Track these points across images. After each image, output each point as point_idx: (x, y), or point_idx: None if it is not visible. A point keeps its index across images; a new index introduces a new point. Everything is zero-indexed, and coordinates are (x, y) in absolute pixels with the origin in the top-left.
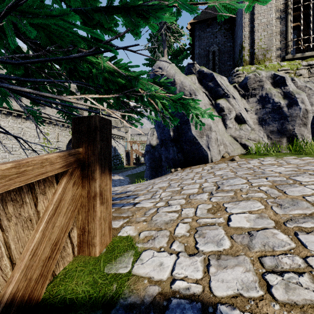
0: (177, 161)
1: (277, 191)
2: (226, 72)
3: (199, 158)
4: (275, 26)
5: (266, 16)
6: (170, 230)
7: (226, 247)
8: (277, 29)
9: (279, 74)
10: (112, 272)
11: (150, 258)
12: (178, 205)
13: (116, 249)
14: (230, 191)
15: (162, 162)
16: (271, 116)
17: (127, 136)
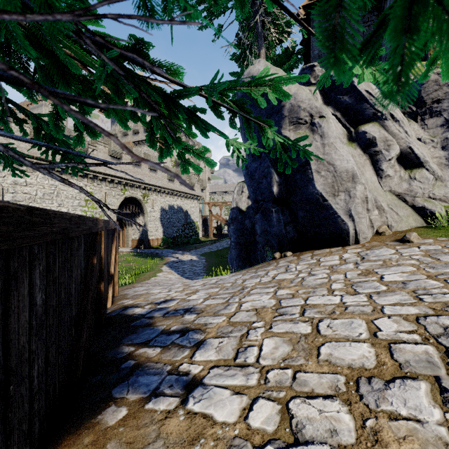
0: (285, 238)
1: None
2: None
3: (329, 235)
4: None
5: None
6: None
7: None
8: None
9: None
10: None
11: None
12: (332, 448)
13: None
14: None
15: (256, 236)
16: None
17: (205, 195)
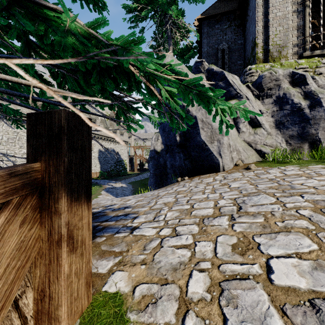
0: (184, 169)
1: None
2: (237, 72)
3: (209, 166)
4: (291, 20)
5: (281, 9)
6: (181, 286)
7: None
8: (294, 23)
9: (299, 72)
10: None
11: None
12: (189, 235)
13: (95, 323)
14: (257, 215)
15: (167, 169)
16: (290, 119)
17: (131, 140)
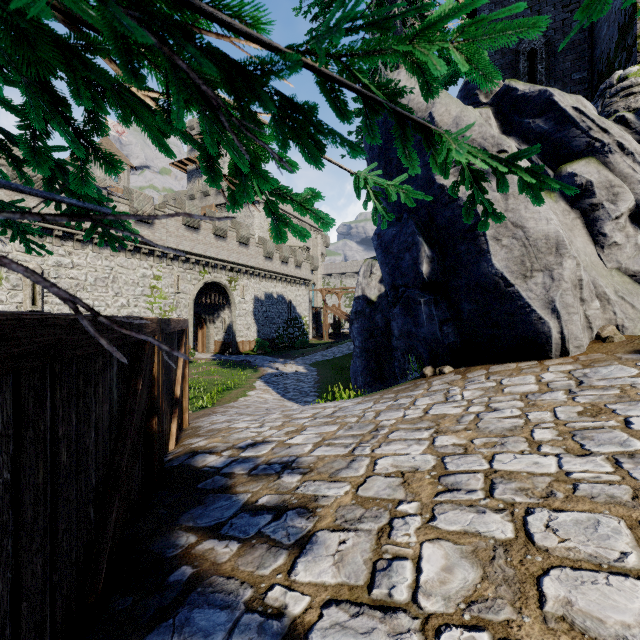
0: (440, 345)
1: None
2: None
3: (515, 342)
4: None
5: None
6: None
7: None
8: None
9: None
10: None
11: None
12: None
13: None
14: None
15: (392, 338)
16: None
17: (316, 278)
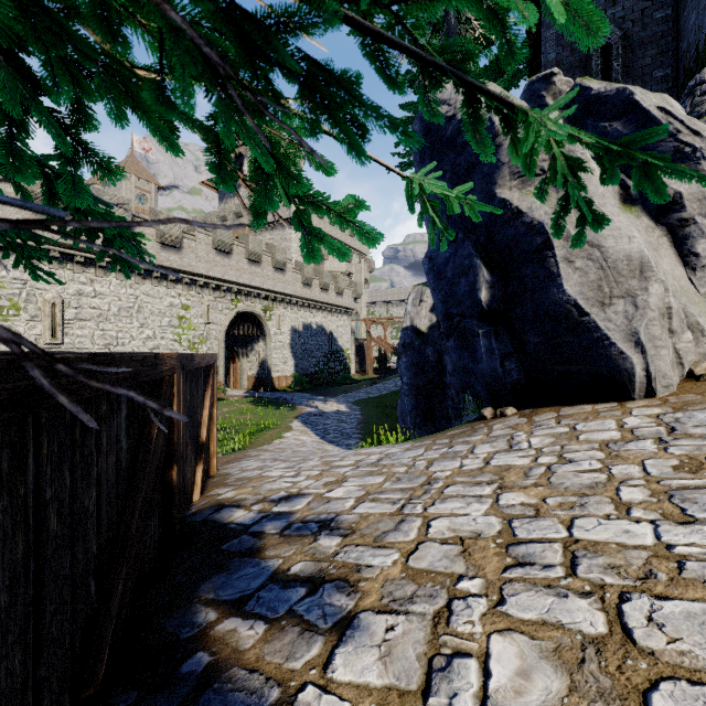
0: (502, 383)
1: None
2: None
3: (590, 380)
4: None
5: None
6: None
7: None
8: None
9: None
10: None
11: None
12: None
13: None
14: None
15: (445, 374)
16: None
17: (360, 306)
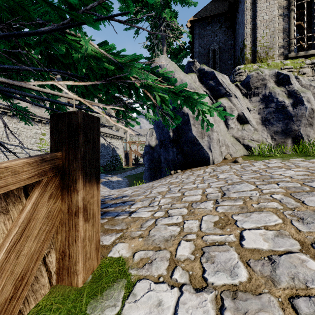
0: (177, 162)
1: (294, 200)
2: (227, 71)
3: (200, 160)
4: (278, 23)
5: (268, 13)
6: (171, 251)
7: (242, 278)
8: (280, 26)
9: (283, 72)
10: (96, 314)
11: (146, 292)
12: (179, 215)
13: (104, 277)
14: (238, 199)
15: (161, 163)
16: (275, 116)
17: (126, 136)
